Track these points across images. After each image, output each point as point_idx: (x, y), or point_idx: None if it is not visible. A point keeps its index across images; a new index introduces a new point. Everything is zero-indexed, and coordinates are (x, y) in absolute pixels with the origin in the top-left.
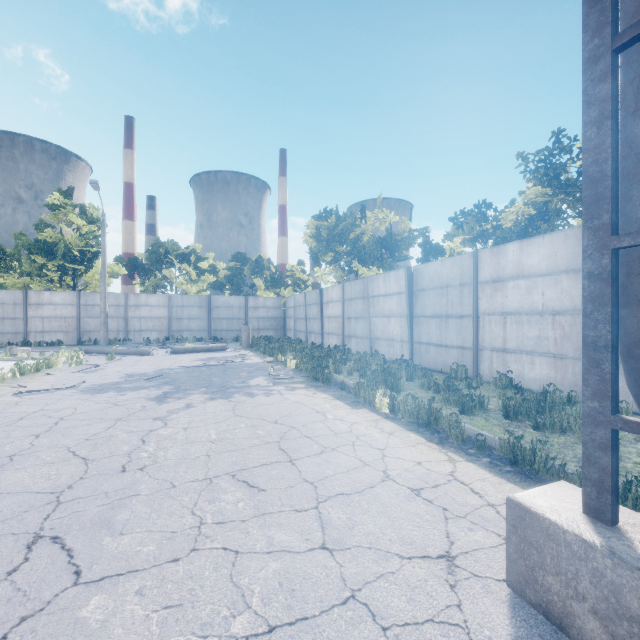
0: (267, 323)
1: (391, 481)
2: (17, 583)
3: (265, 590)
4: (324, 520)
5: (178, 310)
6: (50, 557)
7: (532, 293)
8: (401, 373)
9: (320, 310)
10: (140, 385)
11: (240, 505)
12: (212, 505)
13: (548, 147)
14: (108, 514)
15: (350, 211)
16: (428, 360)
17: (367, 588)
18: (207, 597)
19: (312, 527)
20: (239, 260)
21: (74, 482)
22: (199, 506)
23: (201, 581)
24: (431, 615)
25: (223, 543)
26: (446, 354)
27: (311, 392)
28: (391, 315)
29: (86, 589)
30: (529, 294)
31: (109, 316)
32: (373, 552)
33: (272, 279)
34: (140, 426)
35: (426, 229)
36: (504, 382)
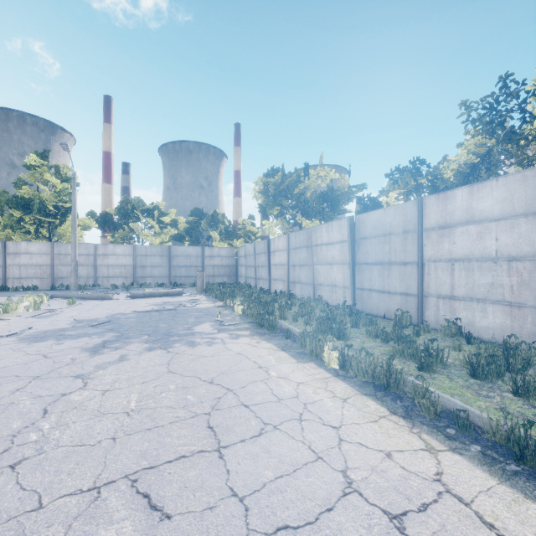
0: (221, 270)
1: (356, 495)
2: None
3: None
4: None
5: (142, 259)
6: None
7: (484, 238)
8: (346, 319)
9: (267, 258)
10: (84, 332)
11: None
12: None
13: (494, 93)
14: None
15: (295, 169)
16: (370, 306)
17: None
18: None
19: None
20: (197, 215)
21: None
22: None
23: None
24: None
25: None
26: (389, 300)
27: (255, 341)
28: (334, 262)
29: None
30: (480, 240)
31: (80, 264)
32: None
33: (226, 232)
34: (54, 388)
35: (363, 185)
36: (453, 330)
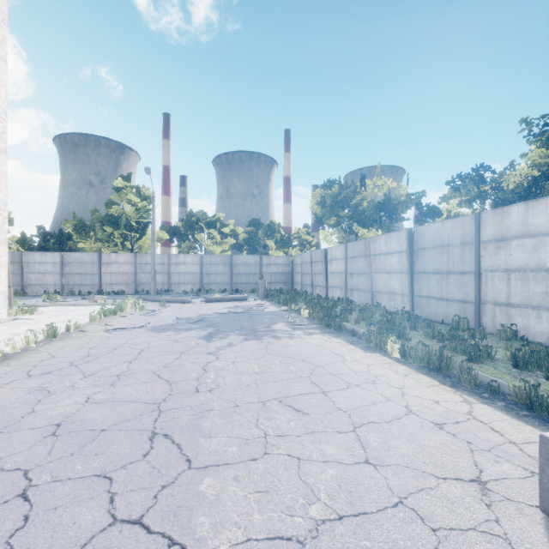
0: (278, 277)
1: (414, 415)
2: (151, 463)
3: (328, 489)
4: (363, 441)
5: (207, 267)
6: (167, 448)
7: (538, 251)
8: (405, 323)
9: (325, 267)
10: (189, 327)
11: (292, 424)
12: (270, 422)
13: None
14: (196, 422)
15: (351, 180)
16: (428, 312)
17: (412, 497)
18: (285, 488)
19: (354, 446)
20: (254, 225)
21: (166, 397)
22: (260, 422)
23: (278, 476)
24: (473, 525)
25: (286, 451)
26: (447, 307)
27: (326, 337)
28: (392, 271)
29: (198, 472)
30: (535, 252)
31: (157, 272)
32: (411, 470)
33: (281, 240)
34: (199, 358)
35: (422, 193)
36: (508, 334)
